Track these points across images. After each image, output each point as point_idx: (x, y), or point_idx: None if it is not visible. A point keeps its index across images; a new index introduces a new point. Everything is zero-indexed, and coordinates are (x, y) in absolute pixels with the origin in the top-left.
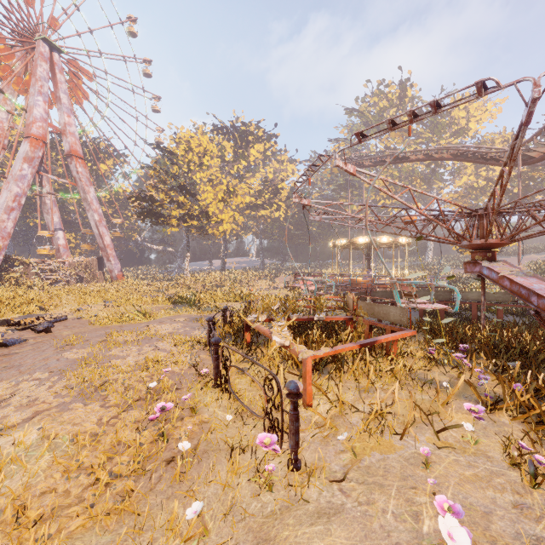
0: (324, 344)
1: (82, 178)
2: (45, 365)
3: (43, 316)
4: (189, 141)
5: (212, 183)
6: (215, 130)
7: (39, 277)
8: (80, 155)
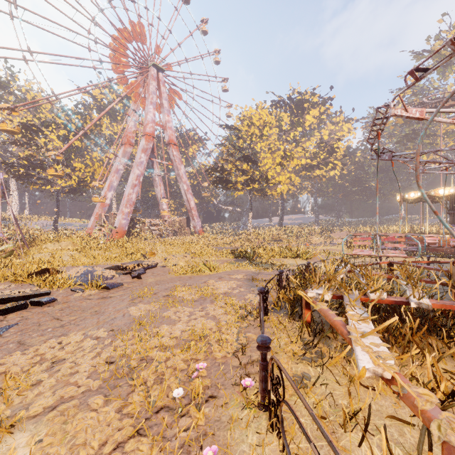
0: (422, 339)
1: (176, 159)
2: (112, 320)
3: (141, 263)
4: (251, 117)
5: (271, 151)
6: (274, 105)
7: (151, 231)
8: (175, 143)
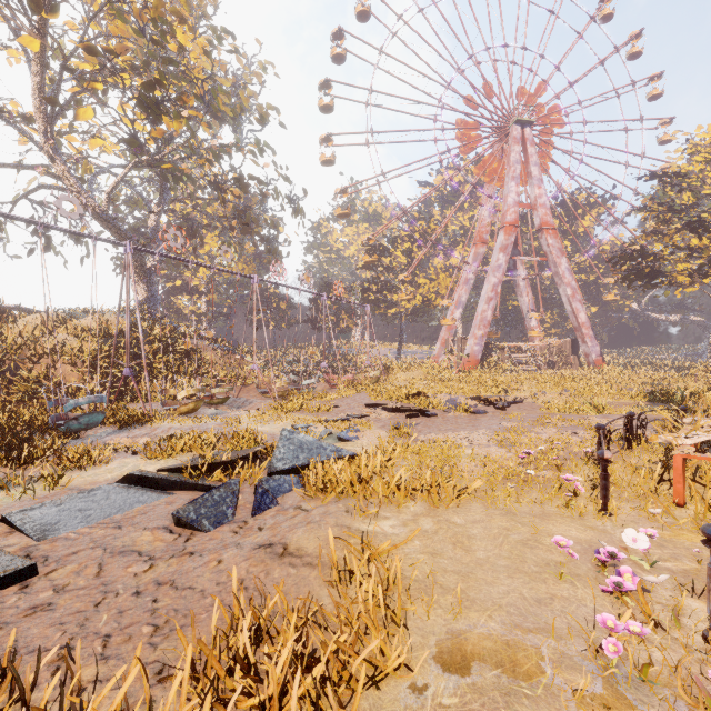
0: None
1: (552, 251)
2: (489, 427)
3: (504, 397)
4: None
5: None
6: None
7: (512, 361)
8: (550, 225)
